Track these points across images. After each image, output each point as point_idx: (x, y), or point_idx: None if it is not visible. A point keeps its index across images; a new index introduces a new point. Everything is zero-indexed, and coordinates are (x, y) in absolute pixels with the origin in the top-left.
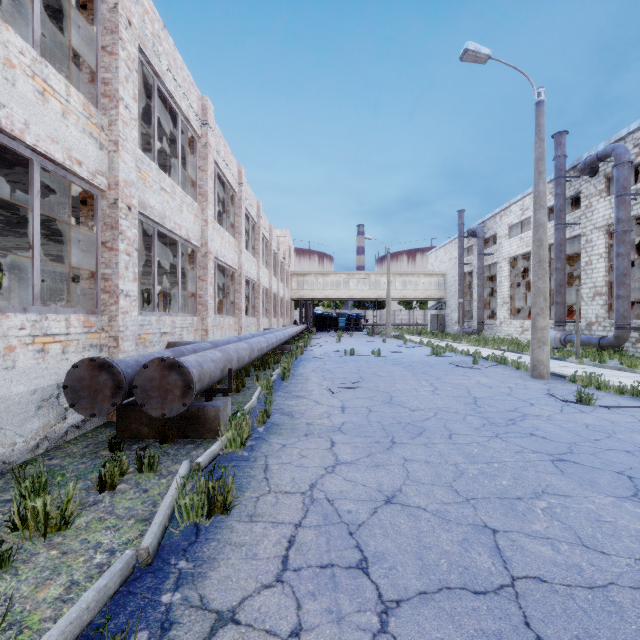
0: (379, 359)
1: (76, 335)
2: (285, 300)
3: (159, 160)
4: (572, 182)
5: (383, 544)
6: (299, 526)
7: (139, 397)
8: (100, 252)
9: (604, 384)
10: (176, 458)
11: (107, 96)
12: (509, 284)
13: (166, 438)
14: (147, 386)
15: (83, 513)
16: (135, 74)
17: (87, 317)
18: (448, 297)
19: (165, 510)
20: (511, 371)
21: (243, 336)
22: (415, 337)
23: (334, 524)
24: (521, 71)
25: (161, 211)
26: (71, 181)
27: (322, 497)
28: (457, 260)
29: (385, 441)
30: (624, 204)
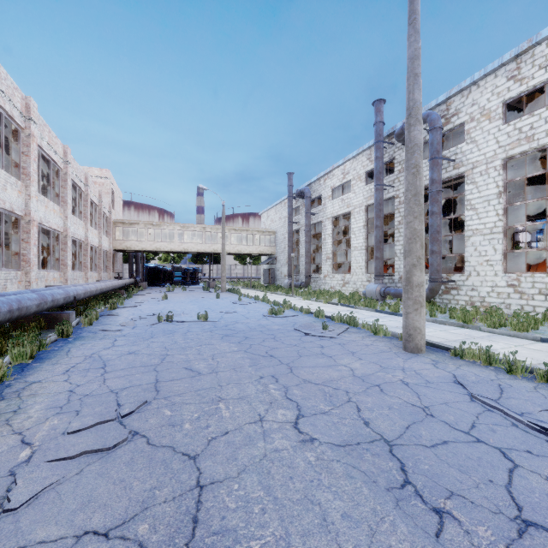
0: (205, 327)
1: None
2: (102, 250)
3: None
4: (387, 149)
5: None
6: None
7: None
8: None
9: (518, 365)
10: None
11: None
12: (332, 241)
13: None
14: None
15: None
16: None
17: None
18: (278, 253)
19: None
20: (371, 338)
21: None
22: (250, 290)
23: None
24: None
25: None
26: None
27: None
28: (286, 219)
29: None
30: (437, 166)
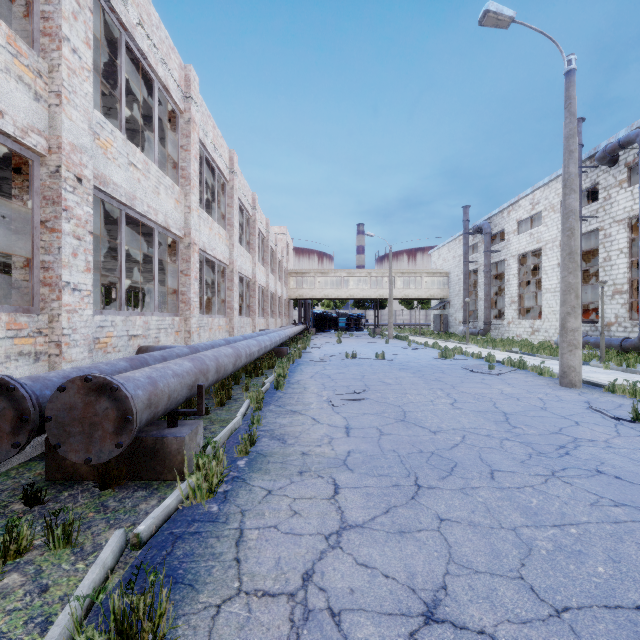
0: (384, 363)
1: None
2: (283, 299)
3: (140, 142)
4: (588, 173)
5: None
6: None
7: (53, 434)
8: (38, 233)
9: None
10: (114, 517)
11: (47, 34)
12: (518, 282)
13: (109, 481)
14: (65, 418)
15: None
16: (88, 13)
17: (13, 317)
18: (452, 296)
19: None
20: (534, 377)
21: (232, 338)
22: (418, 338)
23: None
24: (549, 36)
25: (129, 190)
26: None
27: (322, 606)
28: (461, 258)
29: (407, 484)
30: None
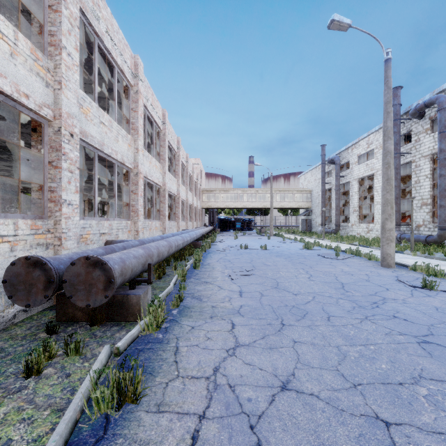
0: (266, 252)
1: (24, 236)
2: (198, 209)
3: (103, 105)
4: (405, 123)
5: (283, 441)
6: (203, 418)
7: (68, 290)
8: (47, 169)
9: (440, 272)
10: (101, 340)
11: (53, 45)
12: (358, 197)
13: (96, 321)
14: (74, 281)
15: (5, 402)
16: (77, 30)
17: (34, 221)
18: (314, 207)
19: (77, 403)
20: (365, 261)
21: (165, 235)
22: (290, 235)
23: (235, 415)
24: (374, 36)
25: (100, 140)
26: (20, 111)
27: (224, 383)
28: (320, 180)
29: (276, 323)
30: (445, 138)
